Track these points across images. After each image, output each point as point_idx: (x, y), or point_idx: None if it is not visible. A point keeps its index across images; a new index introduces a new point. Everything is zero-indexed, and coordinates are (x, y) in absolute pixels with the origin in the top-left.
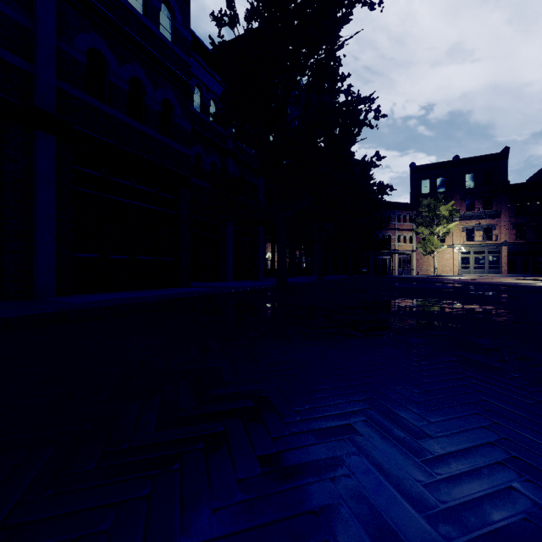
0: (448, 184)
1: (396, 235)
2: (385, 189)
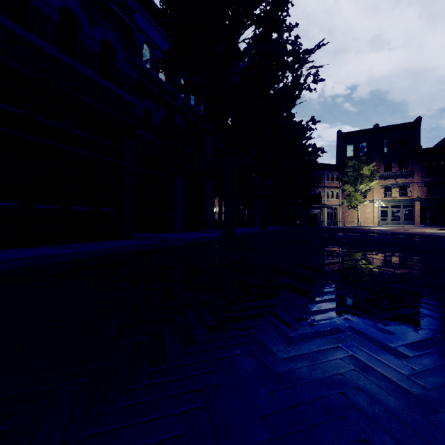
0: (369, 148)
1: (325, 192)
2: (317, 151)
